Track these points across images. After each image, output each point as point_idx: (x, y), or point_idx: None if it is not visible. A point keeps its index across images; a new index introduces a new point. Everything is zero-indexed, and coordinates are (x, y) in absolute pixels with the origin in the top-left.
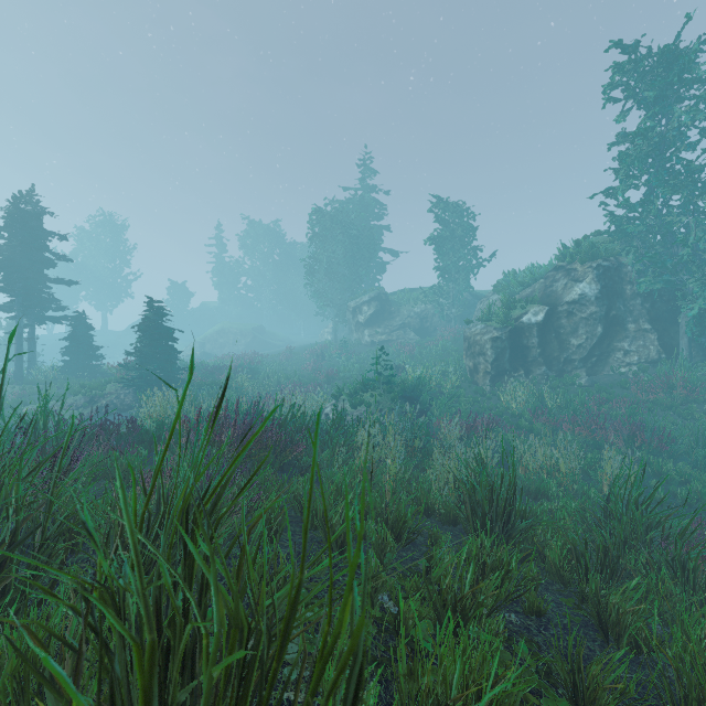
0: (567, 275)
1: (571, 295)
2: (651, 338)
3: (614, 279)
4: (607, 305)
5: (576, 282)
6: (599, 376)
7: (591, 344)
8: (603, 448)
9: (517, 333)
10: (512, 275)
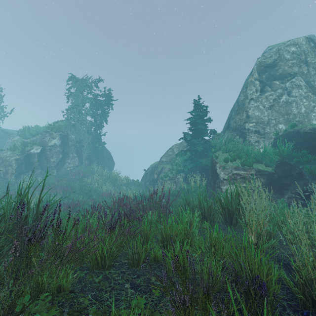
0: (50, 135)
1: (51, 143)
2: (76, 159)
3: (66, 139)
4: (63, 148)
5: (53, 139)
6: (61, 171)
7: (58, 161)
8: (57, 195)
9: (29, 157)
10: (27, 130)
